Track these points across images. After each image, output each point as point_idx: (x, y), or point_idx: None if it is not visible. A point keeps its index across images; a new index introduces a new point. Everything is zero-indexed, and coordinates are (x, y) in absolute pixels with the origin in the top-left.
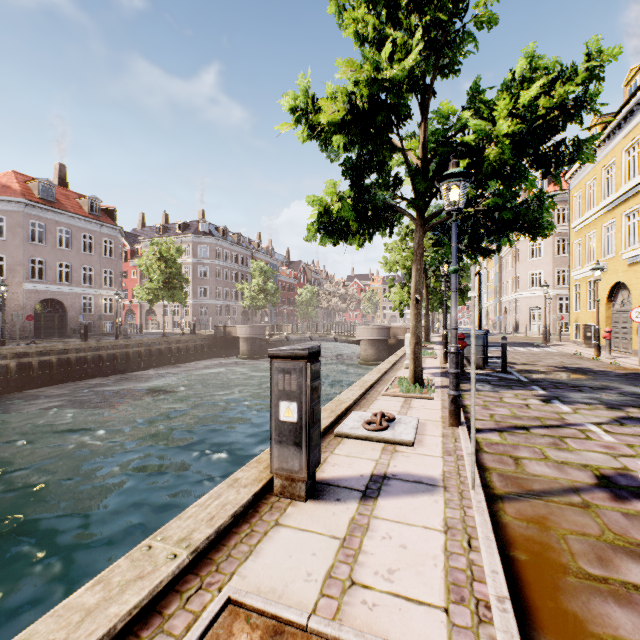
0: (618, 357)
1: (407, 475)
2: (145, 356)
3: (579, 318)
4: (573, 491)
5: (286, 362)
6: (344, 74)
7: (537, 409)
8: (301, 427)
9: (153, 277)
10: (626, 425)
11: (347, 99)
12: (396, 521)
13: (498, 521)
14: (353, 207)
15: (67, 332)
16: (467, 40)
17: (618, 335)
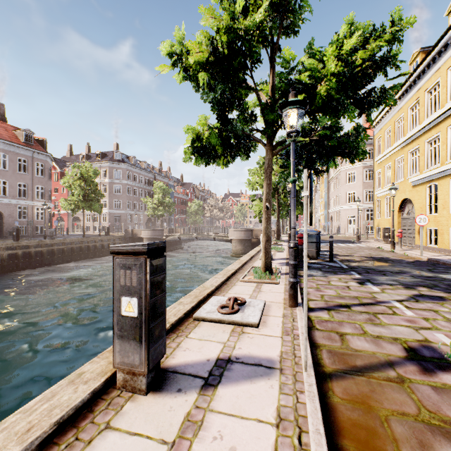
0: (406, 250)
1: (249, 358)
2: (68, 252)
3: (380, 223)
4: (389, 365)
5: (127, 258)
6: (207, 21)
7: (355, 290)
8: (141, 322)
9: (74, 192)
10: (420, 301)
11: (209, 42)
12: (231, 414)
13: (327, 403)
14: (219, 135)
15: (4, 234)
16: (304, 9)
17: (405, 235)
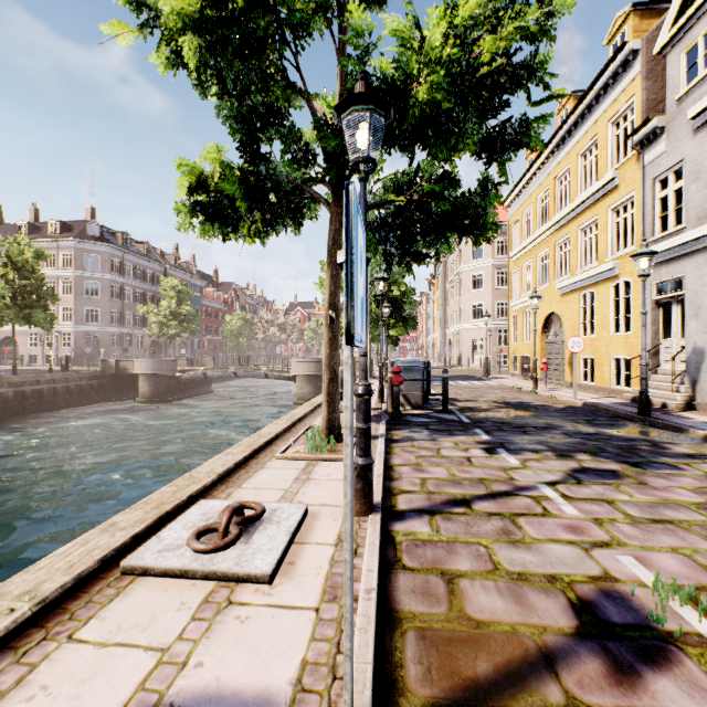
0: (553, 389)
1: (209, 703)
2: None
3: (517, 350)
4: (546, 665)
5: None
6: None
7: (481, 465)
8: None
9: None
10: (584, 483)
11: None
12: None
13: None
14: (241, 179)
15: None
16: None
17: (551, 367)
